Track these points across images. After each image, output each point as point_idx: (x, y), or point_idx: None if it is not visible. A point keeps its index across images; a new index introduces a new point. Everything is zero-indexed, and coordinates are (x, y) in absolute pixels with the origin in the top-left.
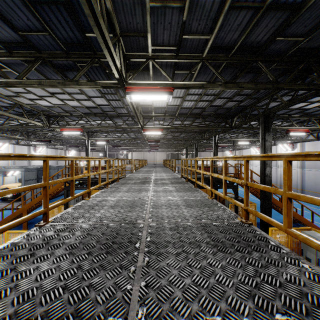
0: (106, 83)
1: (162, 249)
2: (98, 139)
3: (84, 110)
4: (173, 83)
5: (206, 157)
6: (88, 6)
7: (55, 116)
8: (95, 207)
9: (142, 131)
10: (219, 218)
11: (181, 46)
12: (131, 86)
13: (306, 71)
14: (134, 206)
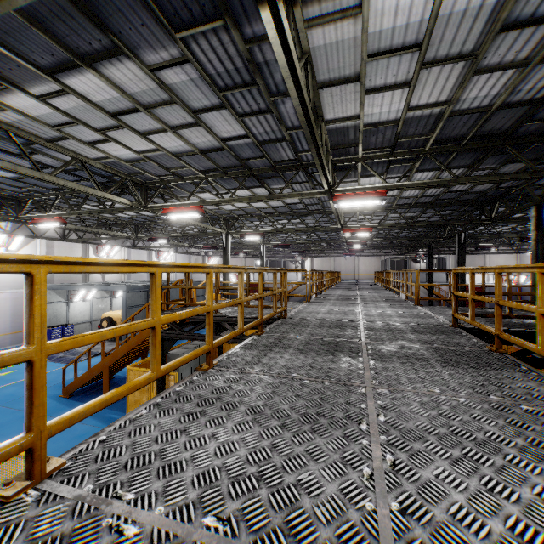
0: None
1: None
2: (244, 232)
3: (200, 162)
4: None
5: None
6: None
7: (155, 184)
8: None
9: (331, 204)
10: None
11: None
12: None
13: None
14: None
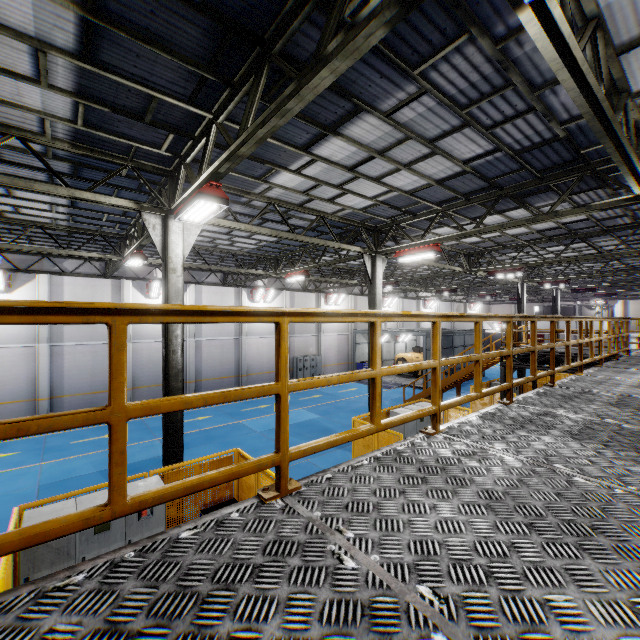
0: (608, 203)
1: None
2: (543, 280)
3: (530, 236)
4: None
5: None
6: (619, 156)
7: (478, 253)
8: (603, 383)
9: None
10: None
11: None
12: None
13: None
14: None
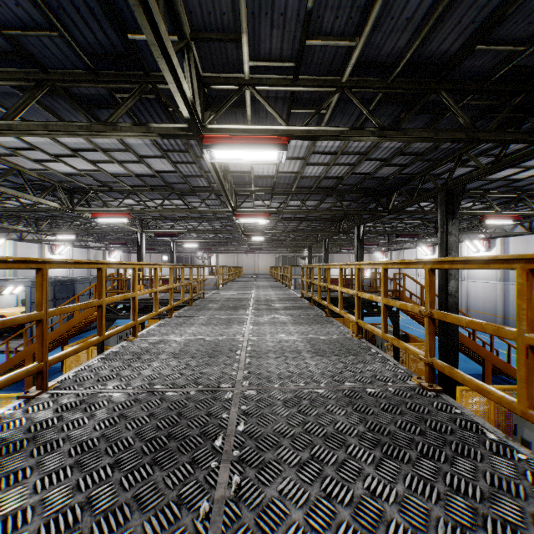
0: (167, 129)
1: (268, 453)
2: (158, 232)
3: (132, 180)
4: (288, 129)
5: (348, 263)
6: None
7: (83, 191)
8: (144, 355)
9: (234, 218)
10: (376, 378)
11: (303, 61)
12: (212, 134)
13: (523, 111)
14: (217, 354)
